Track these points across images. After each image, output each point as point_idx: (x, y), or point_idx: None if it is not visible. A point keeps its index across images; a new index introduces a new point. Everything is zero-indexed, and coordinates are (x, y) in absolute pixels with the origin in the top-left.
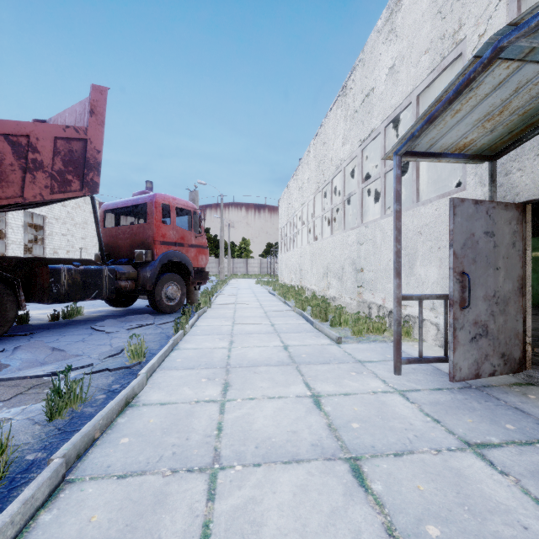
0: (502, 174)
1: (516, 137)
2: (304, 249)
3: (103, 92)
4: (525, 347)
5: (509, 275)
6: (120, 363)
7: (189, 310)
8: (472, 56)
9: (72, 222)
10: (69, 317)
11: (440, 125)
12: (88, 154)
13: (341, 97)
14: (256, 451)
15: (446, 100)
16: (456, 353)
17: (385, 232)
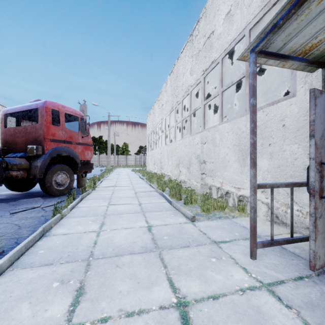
0: None
1: None
2: (163, 148)
3: None
4: None
5: None
6: None
7: (74, 193)
8: None
9: None
10: None
11: (303, 15)
12: None
13: (189, 42)
14: None
15: None
16: (317, 242)
17: (222, 134)
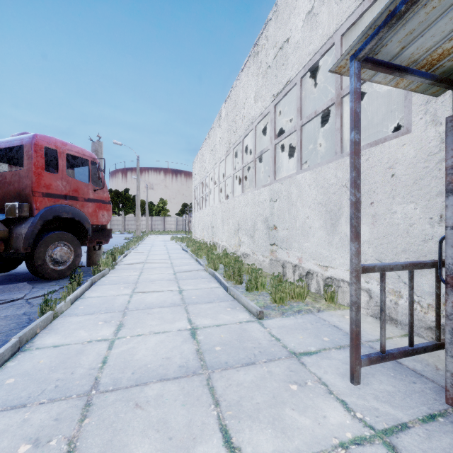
0: None
1: None
2: (216, 208)
3: None
4: None
5: None
6: None
7: (80, 276)
8: None
9: None
10: None
11: None
12: None
13: (253, 55)
14: None
15: None
16: None
17: (302, 187)
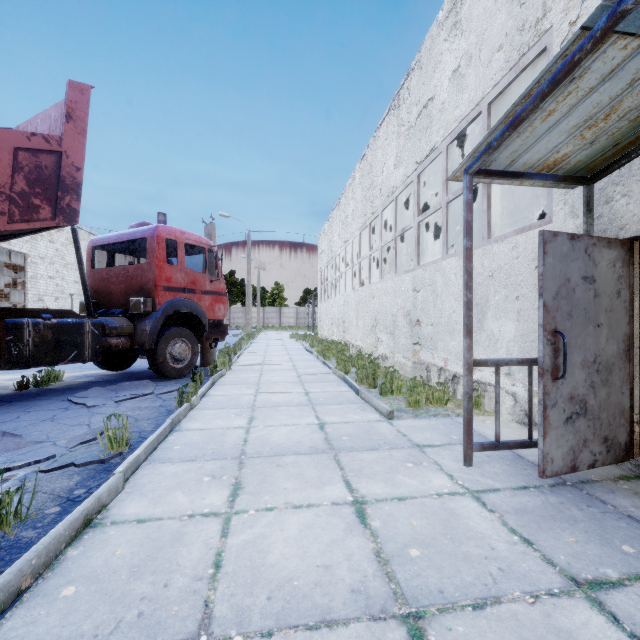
0: (601, 202)
1: (622, 152)
2: (348, 297)
3: (84, 91)
4: (633, 427)
5: (612, 334)
6: (94, 454)
7: (201, 374)
8: (579, 28)
9: (62, 262)
10: (43, 385)
11: (526, 132)
12: (62, 172)
13: (393, 109)
14: (267, 607)
15: (538, 95)
16: (547, 439)
17: (447, 276)
